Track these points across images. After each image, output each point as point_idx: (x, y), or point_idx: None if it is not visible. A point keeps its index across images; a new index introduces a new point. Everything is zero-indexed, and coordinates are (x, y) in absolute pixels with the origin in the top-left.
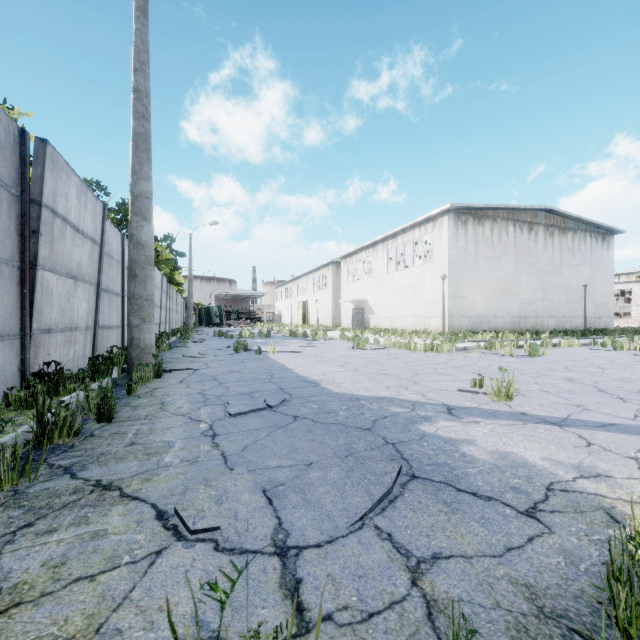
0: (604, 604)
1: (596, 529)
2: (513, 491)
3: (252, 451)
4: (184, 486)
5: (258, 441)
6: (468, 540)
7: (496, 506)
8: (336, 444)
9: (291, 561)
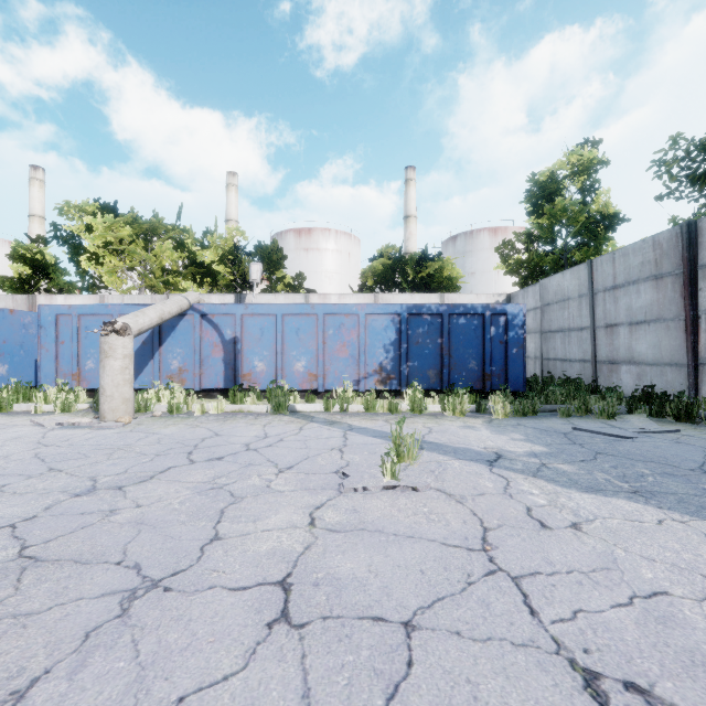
0: (527, 413)
1: (501, 422)
2: (517, 427)
3: (693, 449)
4: (702, 441)
5: (703, 454)
6: (550, 424)
7: (531, 426)
8: (624, 447)
9: (613, 426)
